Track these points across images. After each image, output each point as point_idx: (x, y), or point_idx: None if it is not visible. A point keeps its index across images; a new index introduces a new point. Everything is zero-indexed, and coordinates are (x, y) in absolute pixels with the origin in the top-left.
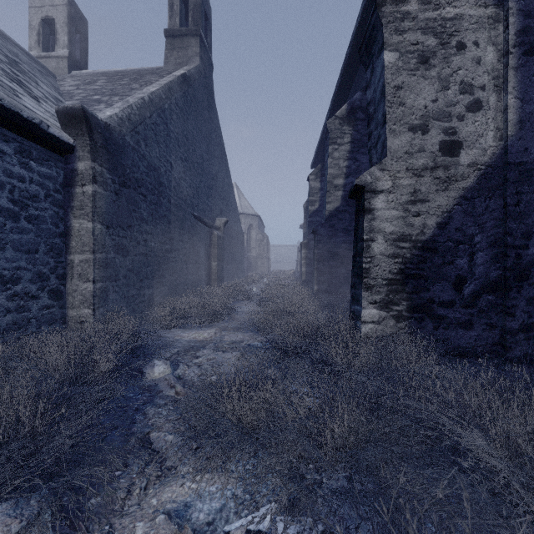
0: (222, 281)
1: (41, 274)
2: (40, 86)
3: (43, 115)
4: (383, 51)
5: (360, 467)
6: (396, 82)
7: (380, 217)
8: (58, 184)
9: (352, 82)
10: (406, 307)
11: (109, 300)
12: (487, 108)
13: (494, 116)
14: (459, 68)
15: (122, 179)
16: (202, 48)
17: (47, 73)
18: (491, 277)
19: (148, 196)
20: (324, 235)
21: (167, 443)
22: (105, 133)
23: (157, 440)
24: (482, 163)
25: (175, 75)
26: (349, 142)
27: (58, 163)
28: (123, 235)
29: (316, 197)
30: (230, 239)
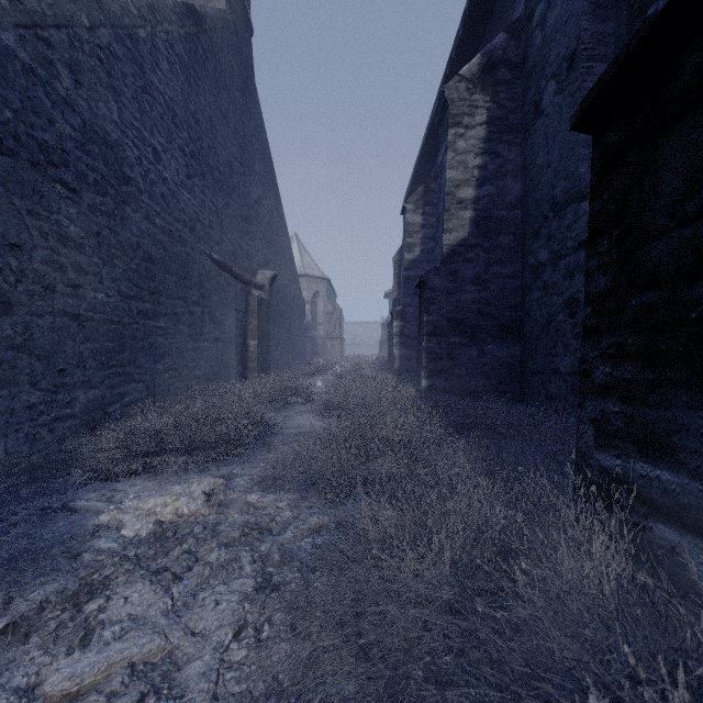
0: (267, 371)
1: None
2: None
3: None
4: None
5: None
6: None
7: None
8: None
9: (480, 38)
10: None
11: None
12: None
13: None
14: None
15: None
16: None
17: None
18: None
19: (86, 194)
20: (441, 289)
21: None
22: None
23: None
24: None
25: None
26: (484, 122)
27: None
28: None
29: (416, 238)
30: (282, 307)
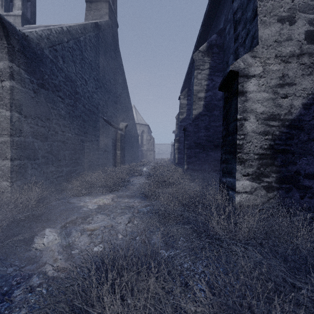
0: (124, 164)
1: None
2: None
3: None
4: None
5: None
6: None
7: (252, 99)
8: None
9: (208, 32)
10: (276, 179)
11: (28, 175)
12: None
13: None
14: None
15: (40, 82)
16: (110, 10)
17: None
18: None
19: (66, 99)
20: (192, 131)
21: None
22: (23, 41)
23: None
24: None
25: (90, 21)
26: (208, 68)
27: None
28: (41, 125)
29: (184, 109)
30: (129, 137)
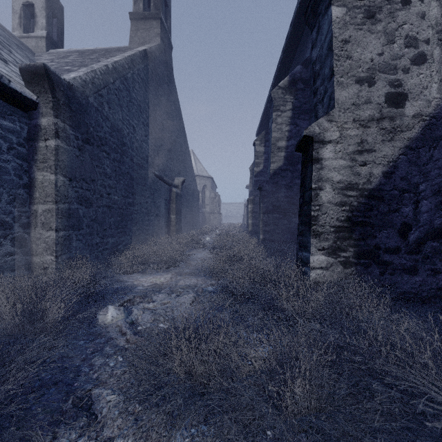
0: (180, 232)
1: (3, 222)
2: (13, 54)
3: (7, 73)
4: (331, 6)
5: (327, 439)
6: (344, 36)
7: (327, 166)
8: (22, 138)
9: (292, 59)
10: (353, 253)
11: (72, 248)
12: (431, 61)
13: (438, 69)
14: (404, 23)
15: (85, 136)
16: (162, 30)
17: (26, 49)
18: (435, 224)
19: (112, 154)
20: (269, 191)
21: (108, 404)
22: (68, 91)
23: (98, 400)
24: (427, 114)
25: (138, 50)
26: (290, 109)
27: (22, 119)
28: (86, 188)
29: (261, 159)
30: (187, 196)
